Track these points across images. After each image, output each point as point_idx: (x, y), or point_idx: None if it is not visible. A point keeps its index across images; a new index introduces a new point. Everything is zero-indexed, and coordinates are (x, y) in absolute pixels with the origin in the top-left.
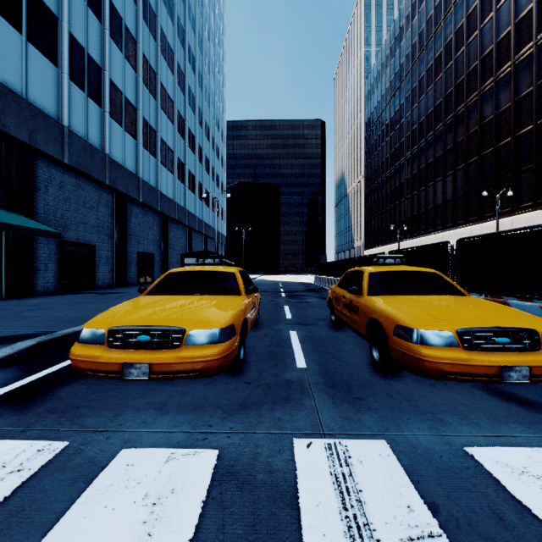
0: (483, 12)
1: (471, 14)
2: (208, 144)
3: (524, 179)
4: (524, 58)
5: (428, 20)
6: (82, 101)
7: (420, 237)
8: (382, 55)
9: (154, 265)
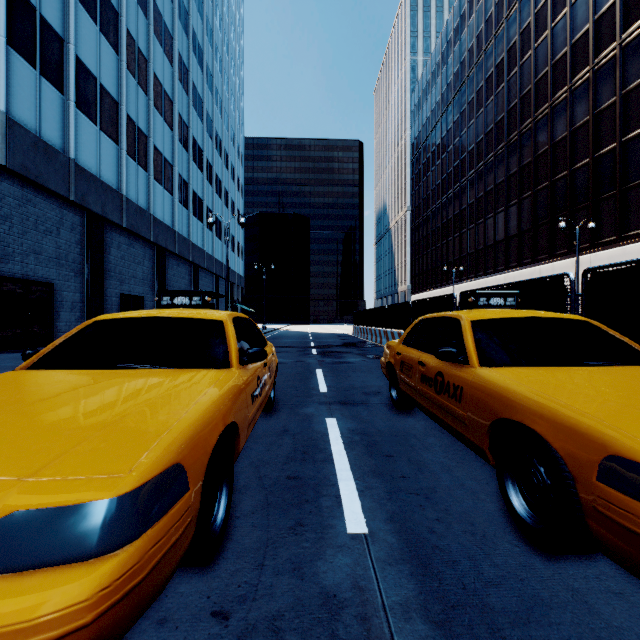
0: (554, 8)
1: (540, 11)
2: (220, 161)
3: (605, 209)
4: (605, 63)
5: (488, 19)
6: (31, 80)
7: (478, 279)
8: (432, 62)
9: None
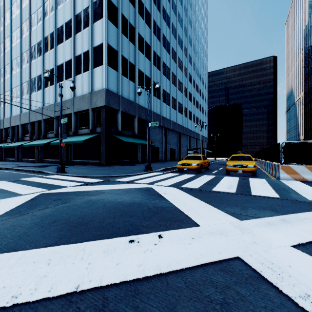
0: None
1: None
2: (198, 94)
3: None
4: None
5: None
6: (155, 100)
7: None
8: None
9: (175, 153)
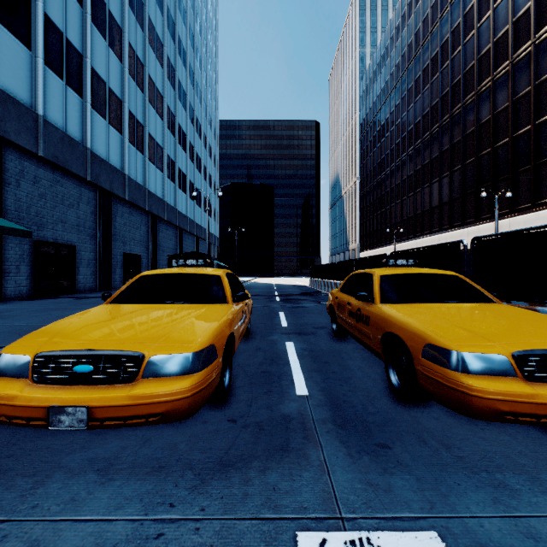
0: (480, 11)
1: (468, 13)
2: (200, 142)
3: (522, 181)
4: (522, 58)
5: (425, 20)
6: (60, 89)
7: (416, 239)
8: (377, 55)
9: (142, 267)
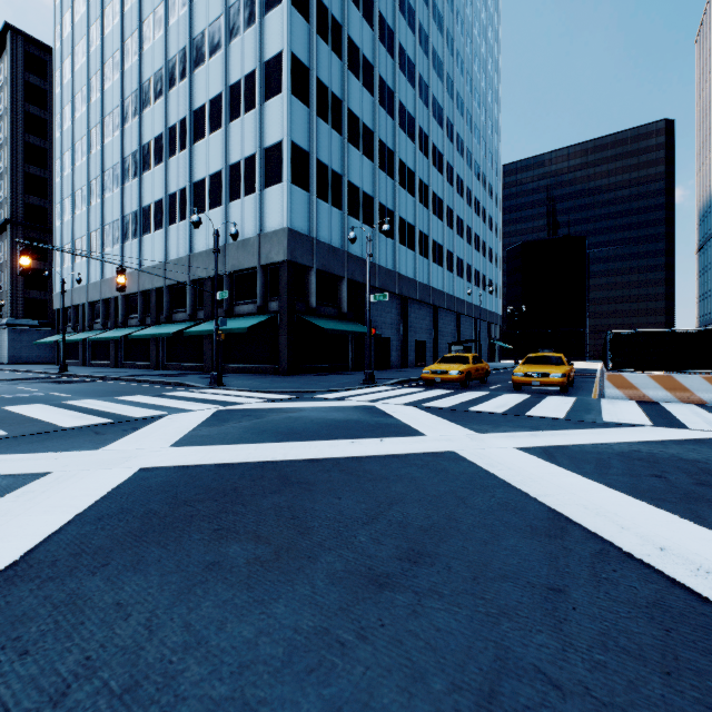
0: None
1: None
2: (478, 220)
3: None
4: None
5: None
6: (384, 242)
7: None
8: None
9: (427, 351)
